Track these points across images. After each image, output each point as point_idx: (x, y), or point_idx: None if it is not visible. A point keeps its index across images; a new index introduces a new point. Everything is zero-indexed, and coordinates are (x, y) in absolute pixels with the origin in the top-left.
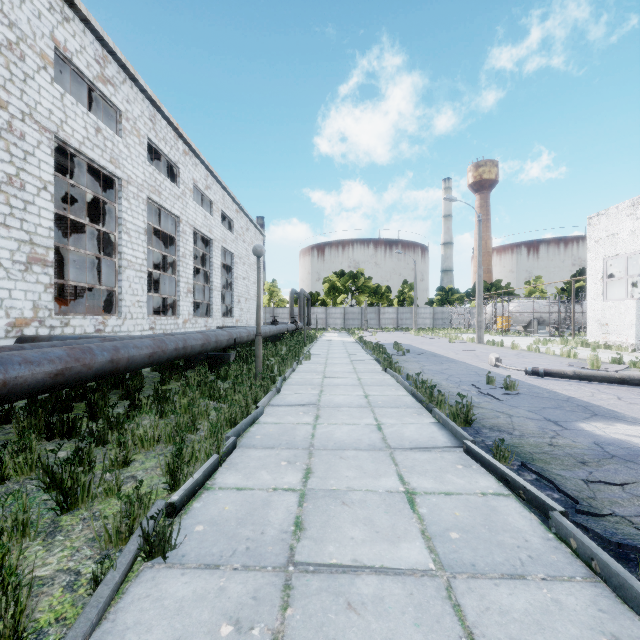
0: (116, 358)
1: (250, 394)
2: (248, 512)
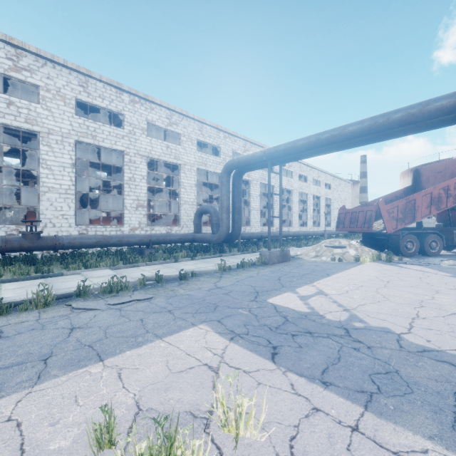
0: (298, 234)
1: None
2: None
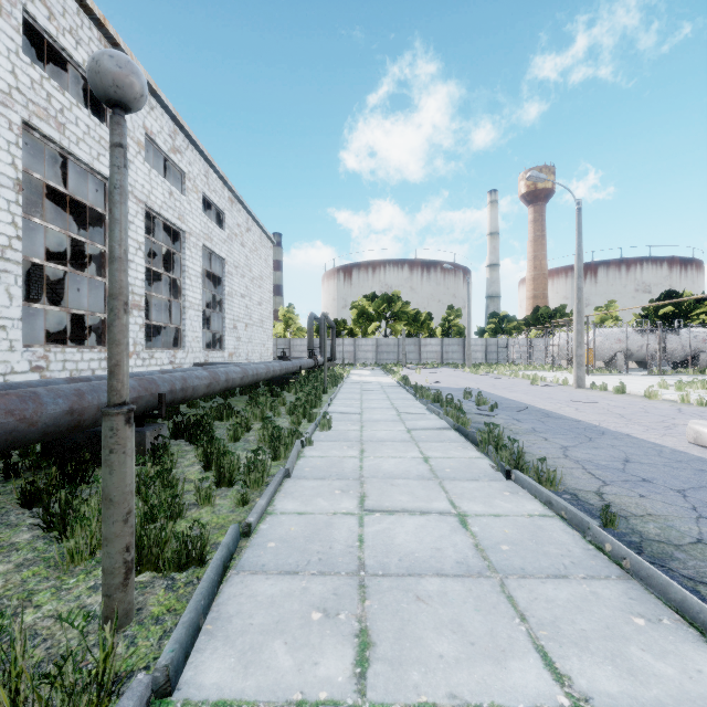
0: None
1: None
2: None
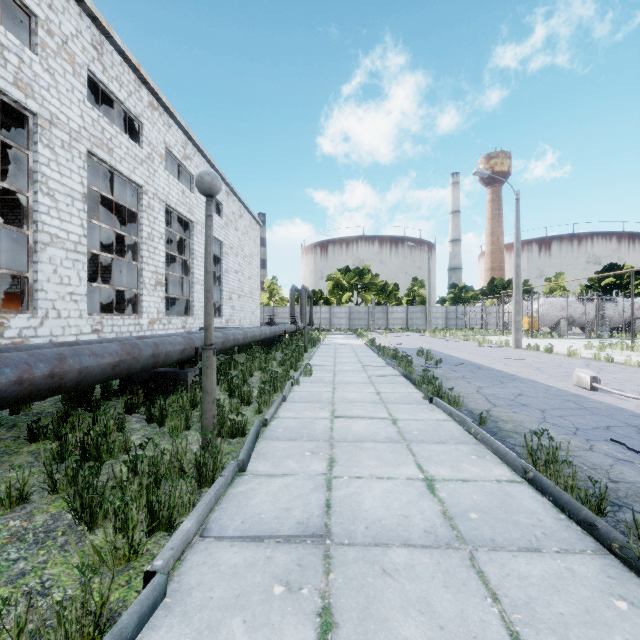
0: None
1: (157, 502)
2: None
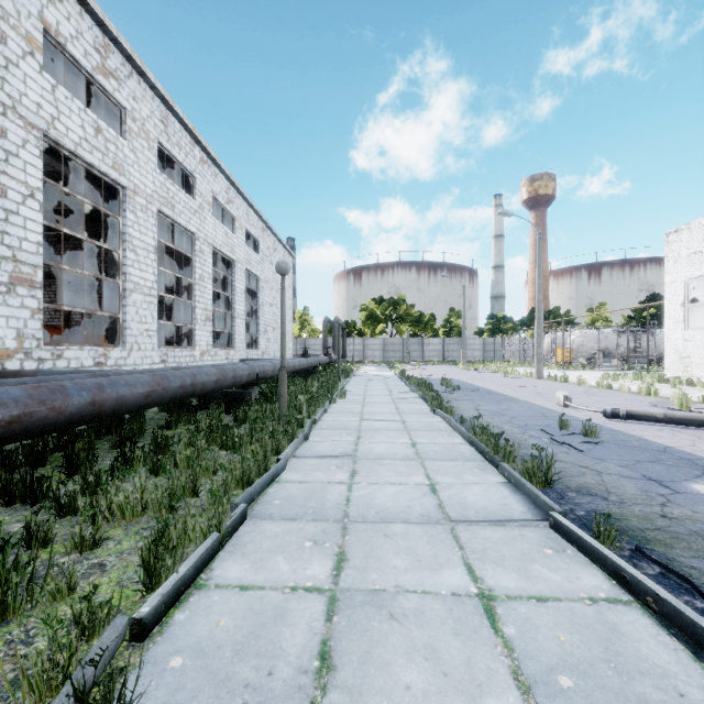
0: (99, 399)
1: (271, 442)
2: (252, 631)
